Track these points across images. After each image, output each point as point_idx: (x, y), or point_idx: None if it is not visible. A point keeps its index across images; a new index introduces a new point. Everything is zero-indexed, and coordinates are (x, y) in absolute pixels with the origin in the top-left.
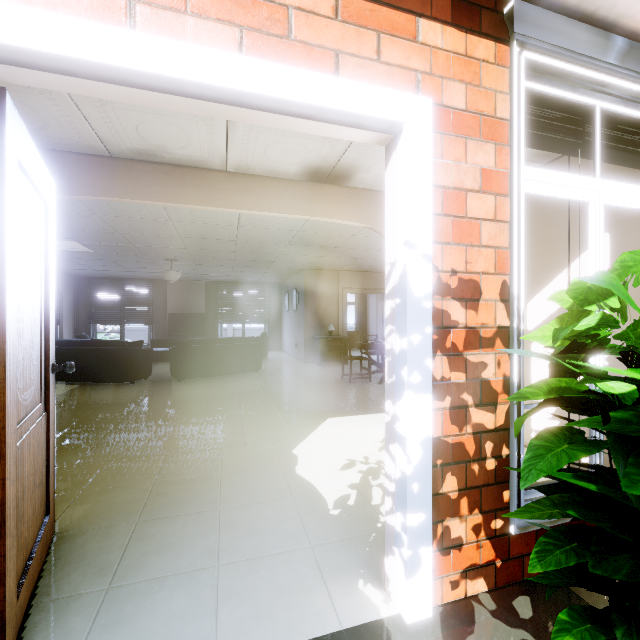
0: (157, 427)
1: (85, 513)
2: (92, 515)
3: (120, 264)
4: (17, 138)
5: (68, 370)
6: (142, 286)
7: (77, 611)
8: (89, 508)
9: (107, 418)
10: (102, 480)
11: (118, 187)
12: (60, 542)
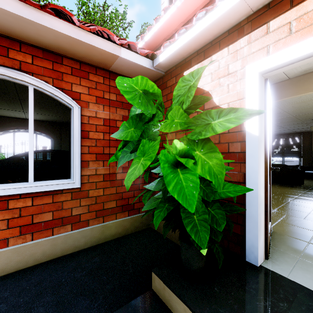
0: (312, 209)
1: (281, 229)
2: (285, 231)
3: (283, 127)
4: (268, 91)
5: (277, 170)
6: (294, 137)
7: (287, 257)
8: (283, 228)
9: (282, 198)
10: (286, 221)
11: (292, 91)
12: (274, 234)
